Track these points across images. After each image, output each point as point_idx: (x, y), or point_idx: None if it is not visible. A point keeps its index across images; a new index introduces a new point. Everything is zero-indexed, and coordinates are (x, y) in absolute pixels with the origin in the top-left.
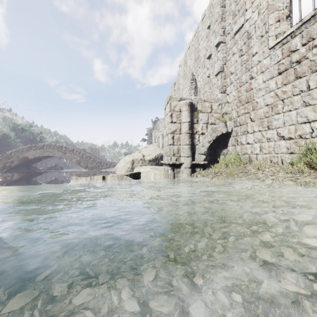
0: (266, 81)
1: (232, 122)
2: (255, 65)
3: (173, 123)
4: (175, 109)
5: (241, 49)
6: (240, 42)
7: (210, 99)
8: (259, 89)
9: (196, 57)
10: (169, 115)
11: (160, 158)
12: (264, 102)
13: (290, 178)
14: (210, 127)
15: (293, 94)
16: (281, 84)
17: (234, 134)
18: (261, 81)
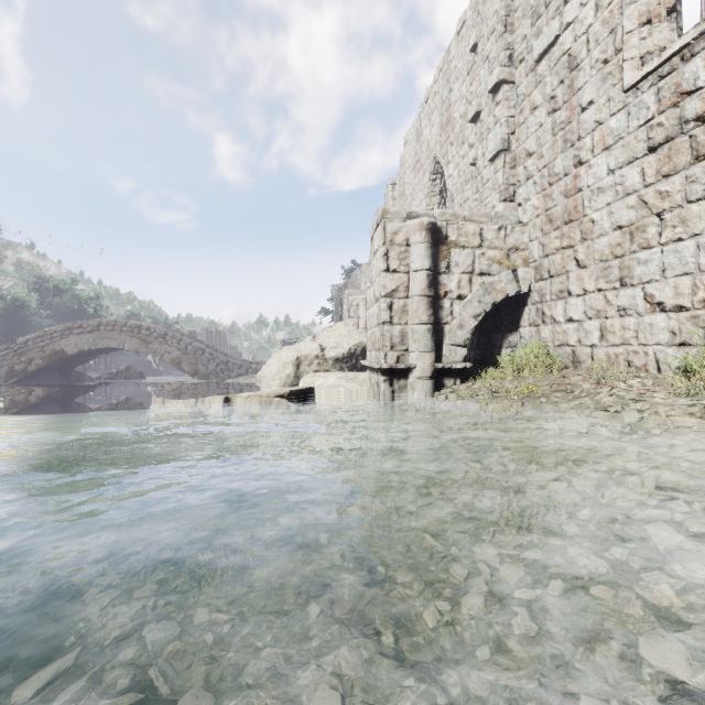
0: (616, 171)
1: (531, 269)
2: (588, 131)
3: (390, 273)
4: (396, 239)
5: (553, 95)
6: (552, 80)
7: (478, 215)
8: (599, 190)
9: (444, 121)
10: (382, 254)
11: (360, 354)
12: (612, 220)
13: (686, 408)
14: (479, 282)
15: (689, 200)
16: (656, 176)
17: (534, 299)
18: (604, 170)
